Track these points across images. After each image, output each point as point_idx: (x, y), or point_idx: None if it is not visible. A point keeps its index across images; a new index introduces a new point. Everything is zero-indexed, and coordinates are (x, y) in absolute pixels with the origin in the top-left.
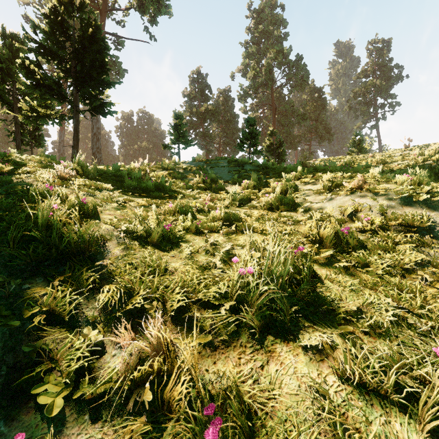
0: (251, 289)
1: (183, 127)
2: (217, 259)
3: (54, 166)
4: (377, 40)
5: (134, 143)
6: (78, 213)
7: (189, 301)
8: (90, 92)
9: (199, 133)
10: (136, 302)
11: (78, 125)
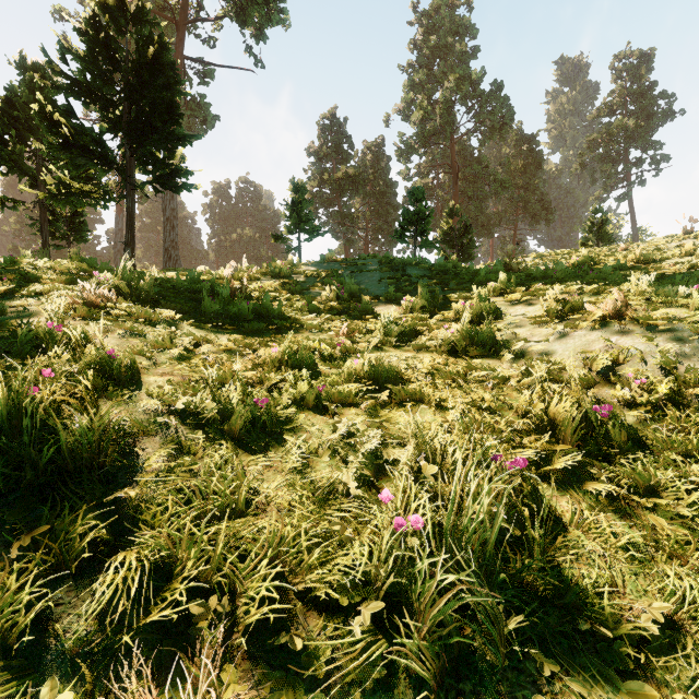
0: (419, 579)
1: (306, 205)
2: (351, 478)
3: (89, 278)
4: (630, 52)
5: (232, 230)
6: (99, 378)
7: (289, 587)
8: (153, 154)
9: (333, 213)
10: (179, 592)
11: (134, 208)
